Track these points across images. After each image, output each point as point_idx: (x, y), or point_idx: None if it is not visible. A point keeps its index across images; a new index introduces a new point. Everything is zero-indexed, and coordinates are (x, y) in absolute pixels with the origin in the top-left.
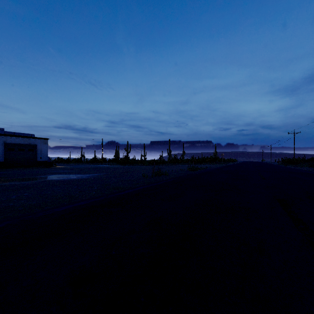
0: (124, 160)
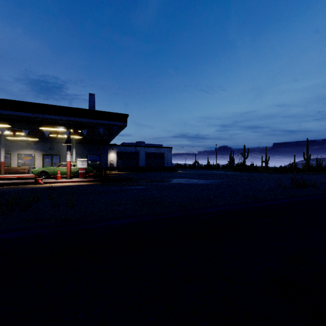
0: (241, 167)
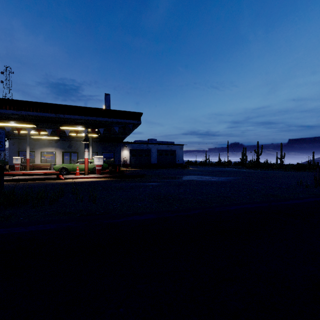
0: (255, 164)
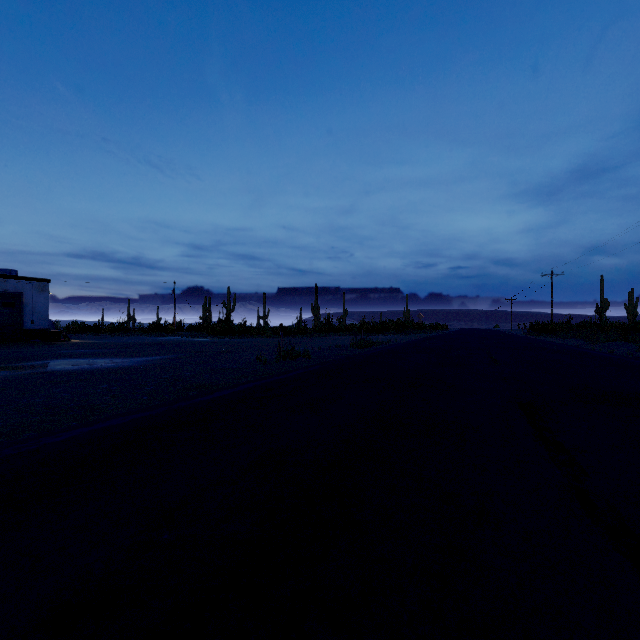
0: (222, 327)
